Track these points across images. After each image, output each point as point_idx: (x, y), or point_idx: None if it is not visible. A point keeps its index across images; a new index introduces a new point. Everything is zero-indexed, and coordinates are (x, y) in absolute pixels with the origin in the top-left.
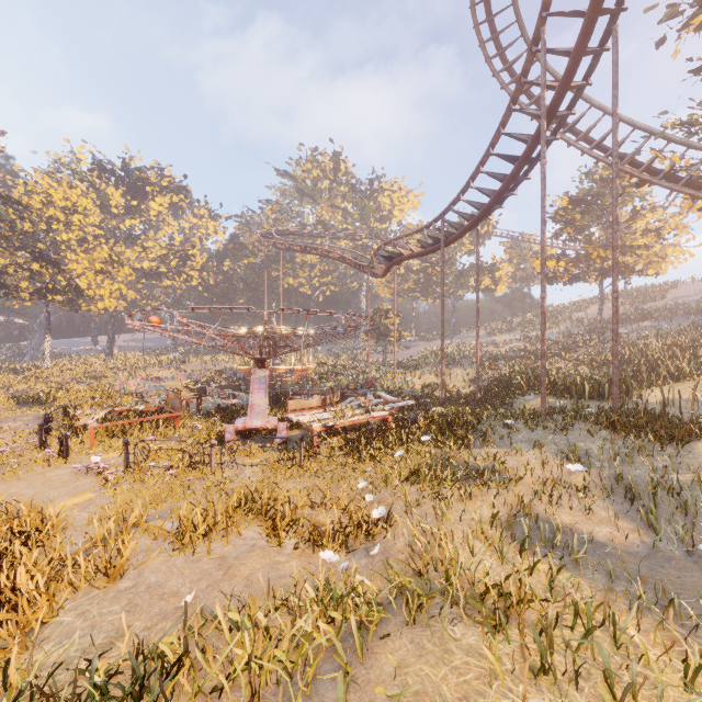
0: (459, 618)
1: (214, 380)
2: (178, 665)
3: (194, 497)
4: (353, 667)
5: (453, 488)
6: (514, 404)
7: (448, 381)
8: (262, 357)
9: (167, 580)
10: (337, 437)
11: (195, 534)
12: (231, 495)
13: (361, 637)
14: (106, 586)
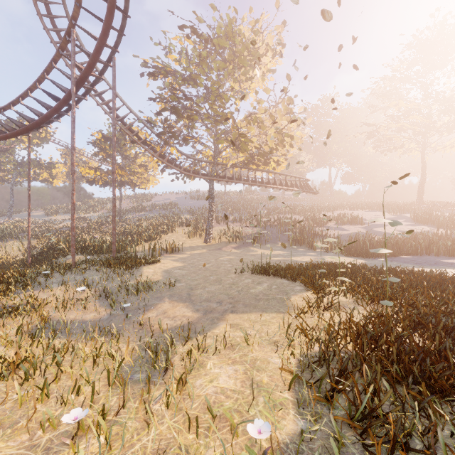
0: None
1: None
2: None
3: None
4: None
5: None
6: (59, 262)
7: (3, 252)
8: None
9: None
10: None
11: None
12: None
13: None
14: None
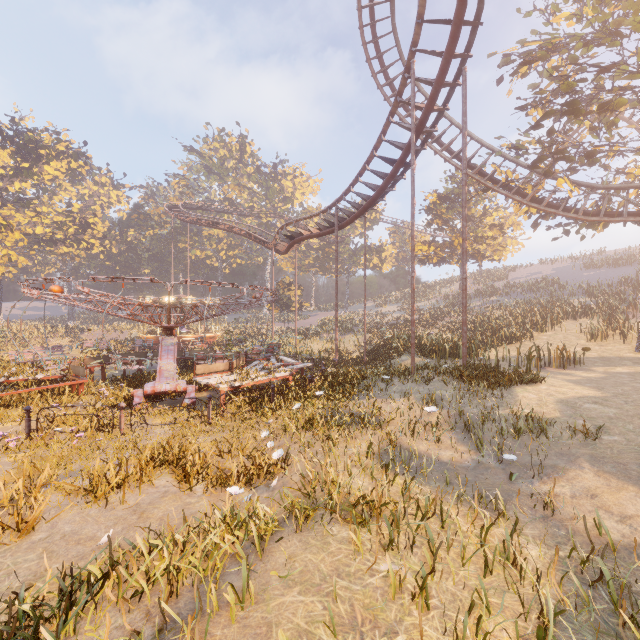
0: (336, 521)
1: (118, 348)
2: (104, 581)
3: (105, 456)
4: (253, 556)
5: (340, 431)
6: (394, 363)
7: (342, 346)
8: (170, 325)
9: (82, 528)
10: (243, 396)
11: (109, 486)
12: (143, 452)
13: (261, 544)
14: (19, 539)
